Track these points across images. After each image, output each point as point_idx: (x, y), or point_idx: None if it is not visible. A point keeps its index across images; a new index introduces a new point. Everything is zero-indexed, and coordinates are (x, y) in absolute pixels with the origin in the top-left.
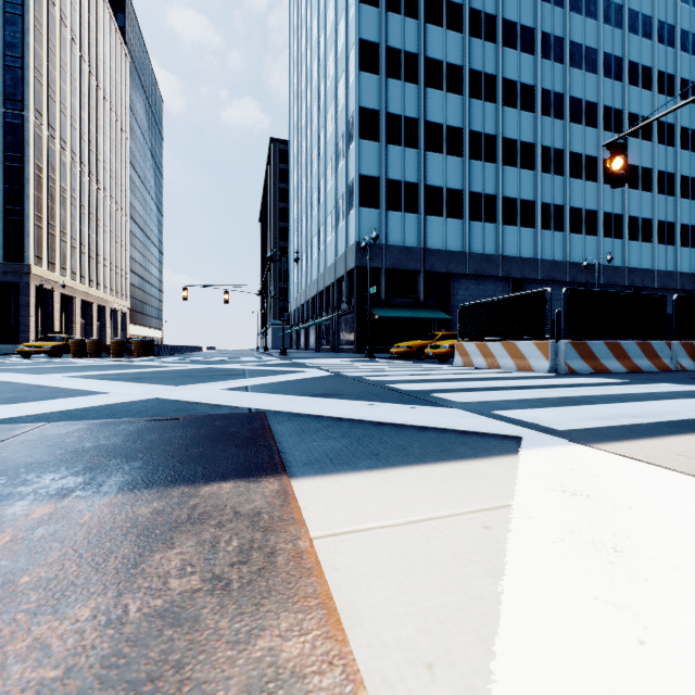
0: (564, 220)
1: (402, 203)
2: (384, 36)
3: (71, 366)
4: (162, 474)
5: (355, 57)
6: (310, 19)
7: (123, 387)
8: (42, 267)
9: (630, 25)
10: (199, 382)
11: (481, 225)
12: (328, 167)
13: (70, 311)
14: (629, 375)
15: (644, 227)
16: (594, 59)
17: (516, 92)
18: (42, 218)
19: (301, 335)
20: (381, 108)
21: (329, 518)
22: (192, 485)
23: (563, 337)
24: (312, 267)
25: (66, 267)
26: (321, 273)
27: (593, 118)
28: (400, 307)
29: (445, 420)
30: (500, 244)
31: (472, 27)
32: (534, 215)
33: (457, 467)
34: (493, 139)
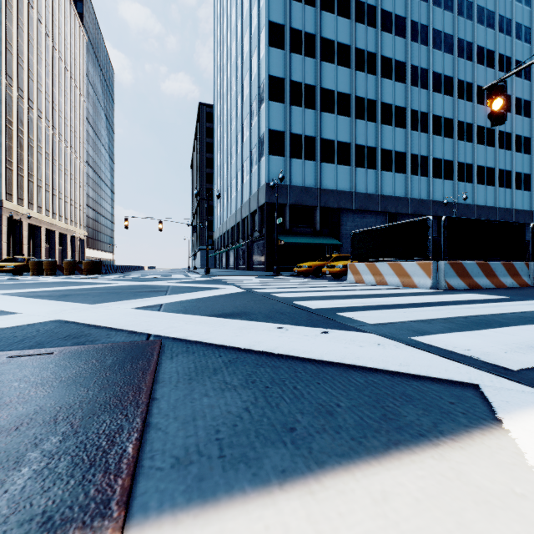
0: (428, 168)
1: (302, 152)
2: (289, 19)
3: (20, 283)
4: None
5: (265, 35)
6: (229, 7)
7: (39, 305)
8: (13, 202)
9: (478, 18)
10: (119, 300)
11: (364, 170)
12: (244, 124)
13: (36, 237)
14: (500, 291)
15: (488, 174)
16: (451, 43)
17: (391, 67)
18: (13, 163)
19: (223, 257)
20: (286, 76)
21: None
22: None
23: (442, 258)
24: (231, 204)
25: (33, 202)
26: (239, 208)
27: (450, 89)
28: (301, 235)
29: (368, 353)
30: (379, 186)
31: (358, 15)
32: (405, 163)
33: (429, 469)
34: (374, 103)
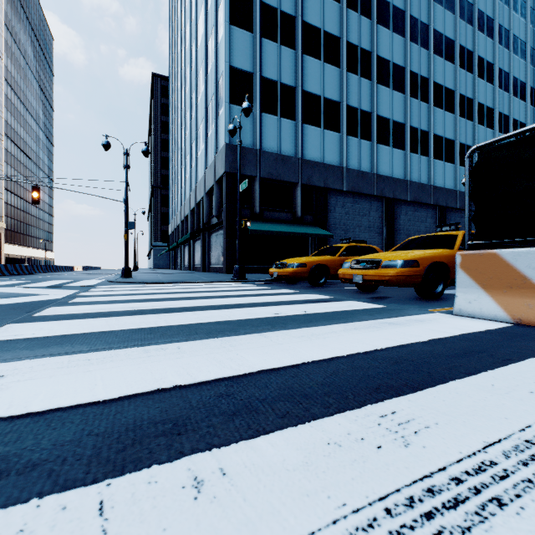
0: (428, 146)
1: (278, 106)
2: None
3: None
4: None
5: None
6: None
7: None
8: None
9: None
10: None
11: (357, 141)
12: (199, 76)
13: None
14: None
15: None
16: None
17: (388, 13)
18: None
19: (178, 255)
20: None
21: None
22: None
23: None
24: (185, 187)
25: None
26: (193, 189)
27: (451, 54)
28: (276, 222)
29: None
30: (374, 163)
31: None
32: (404, 137)
33: None
34: (368, 55)
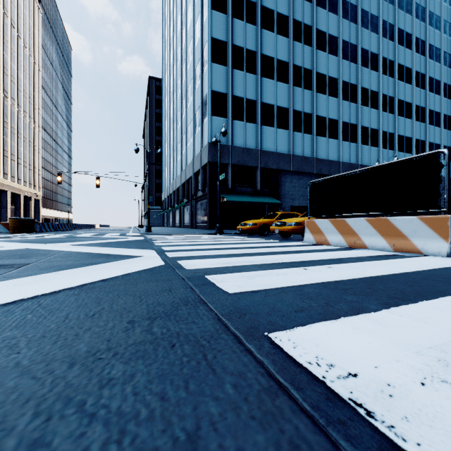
0: (357, 135)
1: (244, 115)
2: None
3: None
4: None
5: None
6: None
7: None
8: None
9: (398, 3)
10: None
11: (301, 135)
12: (188, 90)
13: None
14: None
15: (407, 143)
16: (376, 23)
17: (325, 40)
18: None
19: (170, 216)
20: (228, 40)
21: None
22: None
23: None
24: (177, 166)
25: None
26: (183, 169)
27: (375, 65)
28: (242, 194)
29: None
30: (314, 150)
31: None
32: (337, 130)
33: None
34: (310, 72)
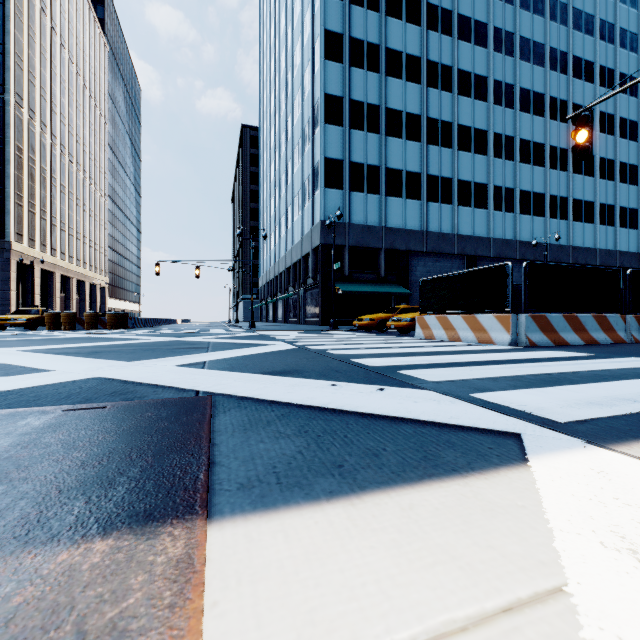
0: (514, 202)
1: (364, 185)
2: (348, 27)
3: (38, 339)
4: (15, 516)
5: (320, 46)
6: (278, 12)
7: (71, 363)
8: (23, 244)
9: (574, 22)
10: (157, 357)
11: (438, 206)
12: (295, 151)
13: (50, 285)
14: (589, 347)
15: (587, 209)
16: (541, 53)
17: (470, 83)
18: (23, 197)
19: (270, 308)
20: (345, 94)
21: (253, 639)
22: (44, 548)
23: (523, 310)
24: (280, 245)
25: (46, 244)
26: (289, 250)
27: (541, 108)
28: (362, 282)
29: (421, 408)
30: (455, 224)
31: (430, 21)
32: (487, 197)
33: (452, 491)
34: (449, 126)
